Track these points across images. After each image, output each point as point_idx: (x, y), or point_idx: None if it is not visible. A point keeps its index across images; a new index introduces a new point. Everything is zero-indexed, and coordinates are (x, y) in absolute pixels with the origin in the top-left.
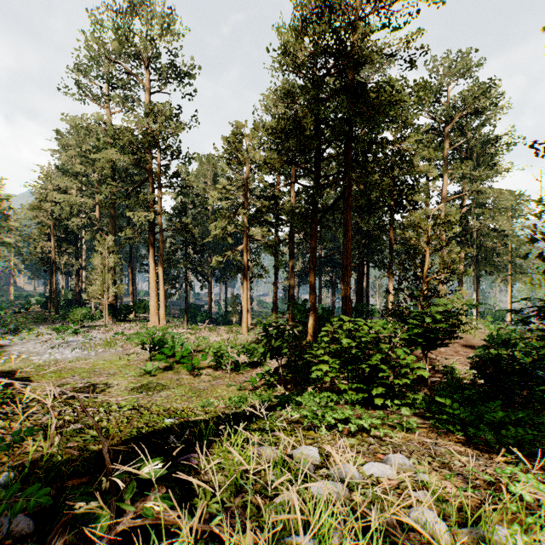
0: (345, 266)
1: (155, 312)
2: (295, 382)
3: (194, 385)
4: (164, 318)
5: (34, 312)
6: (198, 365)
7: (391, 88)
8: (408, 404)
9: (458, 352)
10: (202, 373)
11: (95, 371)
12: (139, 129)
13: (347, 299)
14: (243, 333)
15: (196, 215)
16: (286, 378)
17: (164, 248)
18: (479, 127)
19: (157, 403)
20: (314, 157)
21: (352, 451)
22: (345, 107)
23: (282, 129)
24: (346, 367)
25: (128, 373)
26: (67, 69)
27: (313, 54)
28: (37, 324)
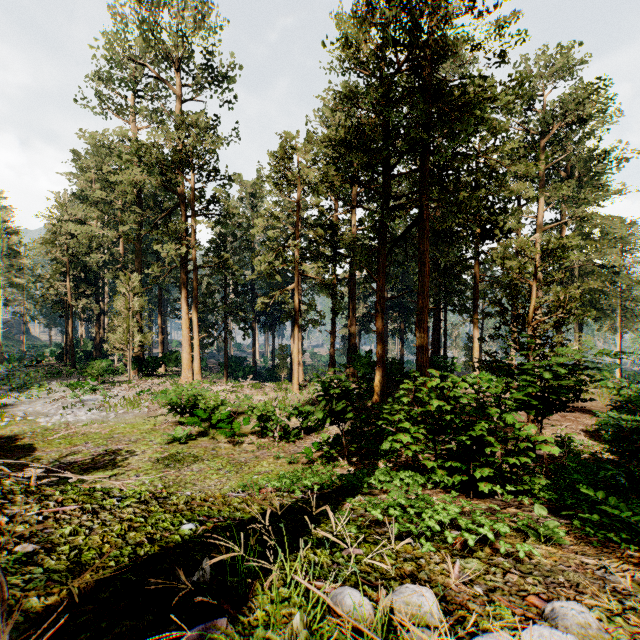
0: (421, 309)
1: (188, 366)
2: (361, 455)
3: (234, 456)
4: (199, 373)
5: (47, 366)
6: (239, 431)
7: (483, 80)
8: (524, 490)
9: (565, 416)
10: (243, 441)
11: (114, 437)
12: (168, 144)
13: (423, 349)
14: (294, 391)
15: (237, 250)
16: (349, 449)
17: (200, 290)
18: (583, 139)
19: (186, 479)
20: (382, 173)
21: (481, 588)
22: (421, 110)
23: (342, 138)
24: (433, 437)
25: (153, 440)
26: (85, 76)
27: (381, 46)
28: (49, 379)
